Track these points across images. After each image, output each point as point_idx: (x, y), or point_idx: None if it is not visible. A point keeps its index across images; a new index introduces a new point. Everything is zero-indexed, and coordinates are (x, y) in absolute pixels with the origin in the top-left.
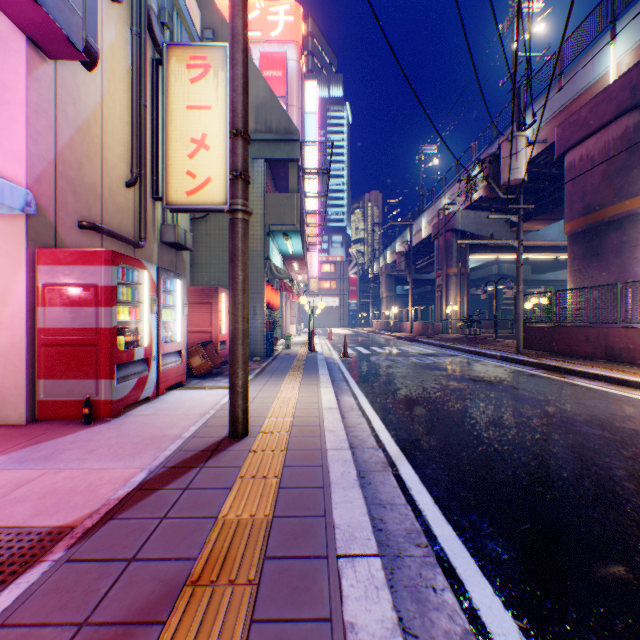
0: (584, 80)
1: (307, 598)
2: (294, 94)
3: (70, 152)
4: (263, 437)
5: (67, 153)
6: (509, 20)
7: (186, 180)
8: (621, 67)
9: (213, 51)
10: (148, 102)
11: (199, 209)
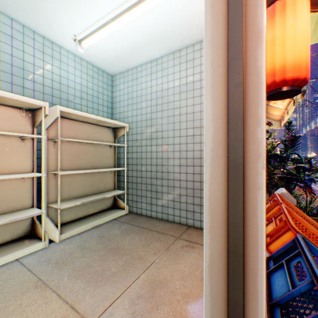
0: None
1: None
2: None
3: None
4: None
5: None
6: None
7: None
8: None
9: None
10: None
11: None
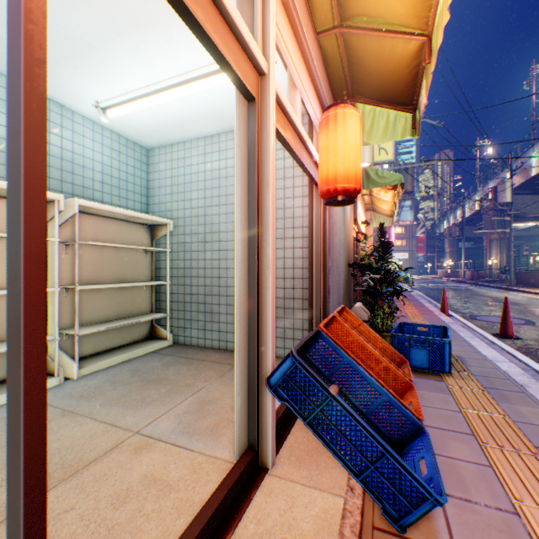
0: None
1: (407, 293)
2: None
3: None
4: None
5: None
6: (528, 81)
7: None
8: None
9: None
10: None
11: None
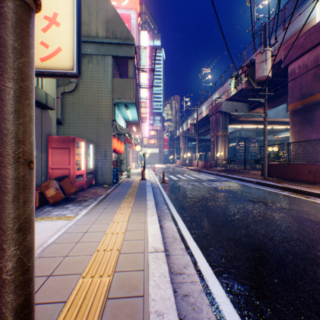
0: (299, 23)
1: None
2: (134, 37)
3: None
4: None
5: None
6: None
7: (40, 49)
8: None
9: None
10: None
11: (51, 73)
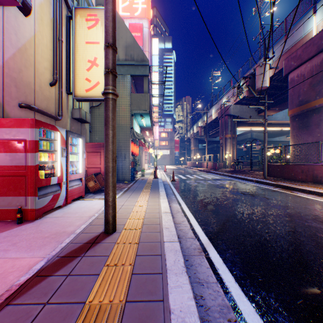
0: (299, 35)
1: None
2: (146, 45)
3: (13, 62)
4: (125, 233)
5: (11, 62)
6: (258, 6)
7: (85, 83)
8: (319, 27)
9: (100, 11)
10: (64, 39)
11: (93, 99)
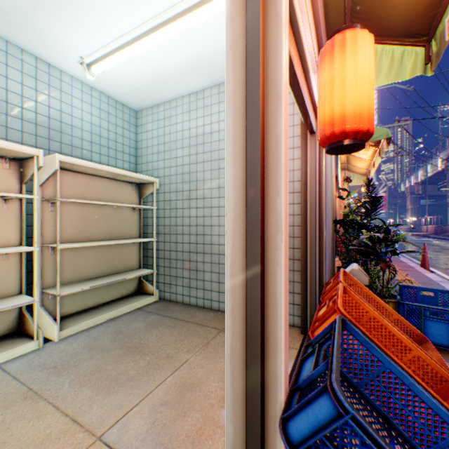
0: None
1: None
2: None
3: None
4: None
5: None
6: None
7: None
8: None
9: None
10: None
11: None
